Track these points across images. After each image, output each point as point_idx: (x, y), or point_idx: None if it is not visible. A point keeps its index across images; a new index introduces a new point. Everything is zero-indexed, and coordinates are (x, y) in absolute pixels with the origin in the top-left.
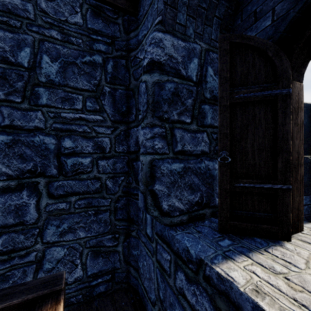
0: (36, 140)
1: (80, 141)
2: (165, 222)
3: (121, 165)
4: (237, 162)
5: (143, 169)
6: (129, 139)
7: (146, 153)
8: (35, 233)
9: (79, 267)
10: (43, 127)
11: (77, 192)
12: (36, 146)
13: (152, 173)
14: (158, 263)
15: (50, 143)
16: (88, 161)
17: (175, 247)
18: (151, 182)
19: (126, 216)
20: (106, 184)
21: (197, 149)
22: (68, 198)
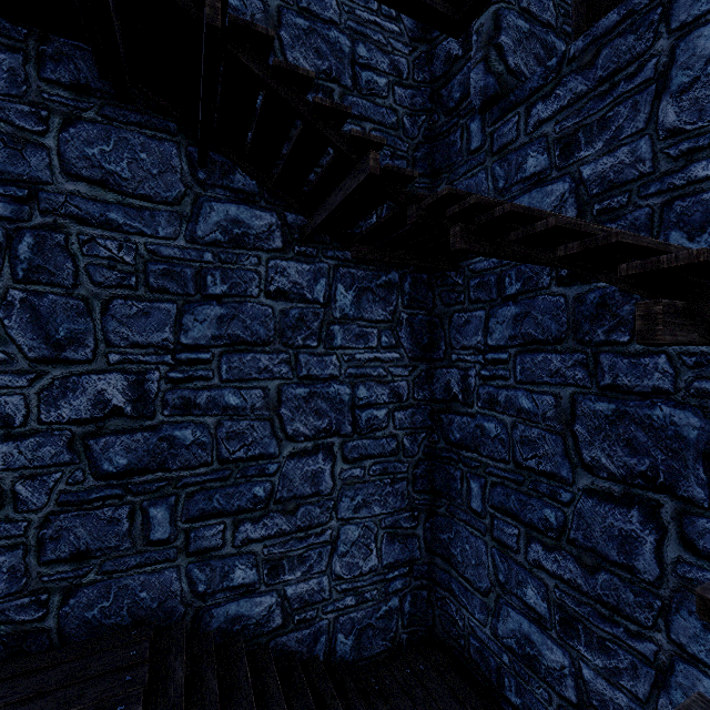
0: (331, 36)
1: (375, 53)
2: (509, 87)
3: (422, 100)
4: (594, 2)
5: (483, 30)
6: (434, 62)
7: (488, 7)
8: (330, 152)
9: (374, 219)
10: (338, 21)
11: (372, 119)
12: (331, 43)
13: (497, 24)
14: (495, 155)
15: (345, 44)
16: (384, 82)
17: (527, 92)
18: (496, 36)
19: (428, 171)
20: (403, 123)
21: (542, 16)
22: (363, 123)
